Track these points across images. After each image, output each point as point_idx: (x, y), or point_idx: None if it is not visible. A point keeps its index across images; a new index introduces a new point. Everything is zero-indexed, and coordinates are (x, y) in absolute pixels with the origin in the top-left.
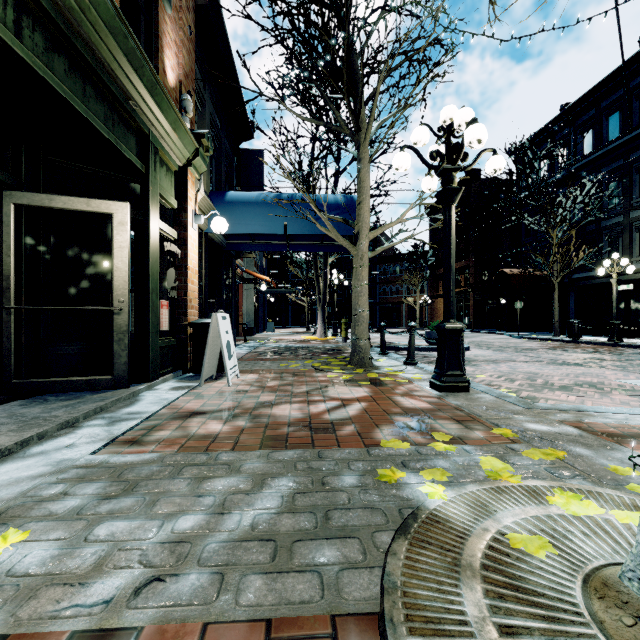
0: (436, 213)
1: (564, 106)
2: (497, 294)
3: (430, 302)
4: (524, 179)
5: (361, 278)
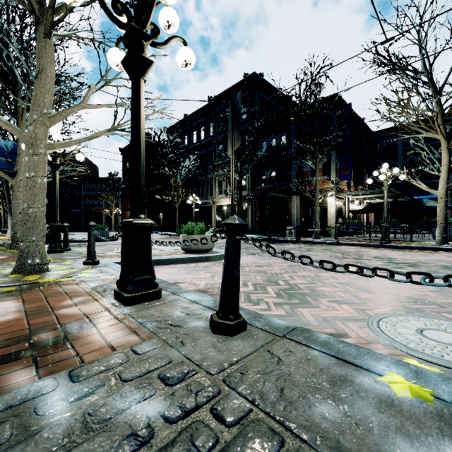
0: (127, 154)
1: (185, 115)
2: (159, 210)
3: (122, 213)
4: (161, 149)
5: (19, 198)
